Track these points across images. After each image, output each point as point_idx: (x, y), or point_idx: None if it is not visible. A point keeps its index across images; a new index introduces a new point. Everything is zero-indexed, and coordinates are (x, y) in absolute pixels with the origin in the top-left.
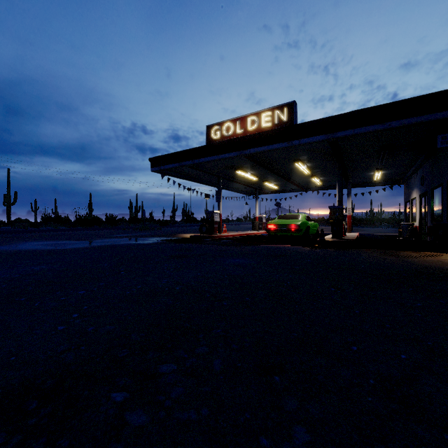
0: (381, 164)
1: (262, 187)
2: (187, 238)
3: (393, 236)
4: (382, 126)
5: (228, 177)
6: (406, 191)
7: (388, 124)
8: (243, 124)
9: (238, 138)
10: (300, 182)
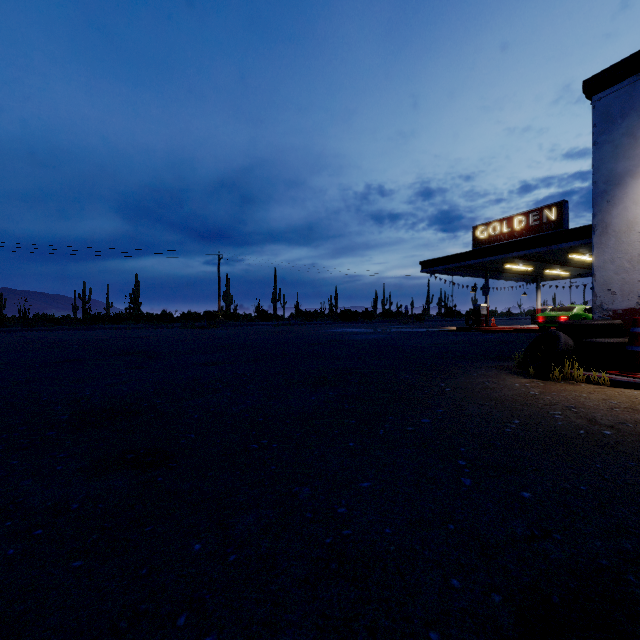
0: None
1: (547, 274)
2: (453, 329)
3: None
4: None
5: (497, 269)
6: None
7: None
8: (509, 224)
9: (501, 244)
10: None
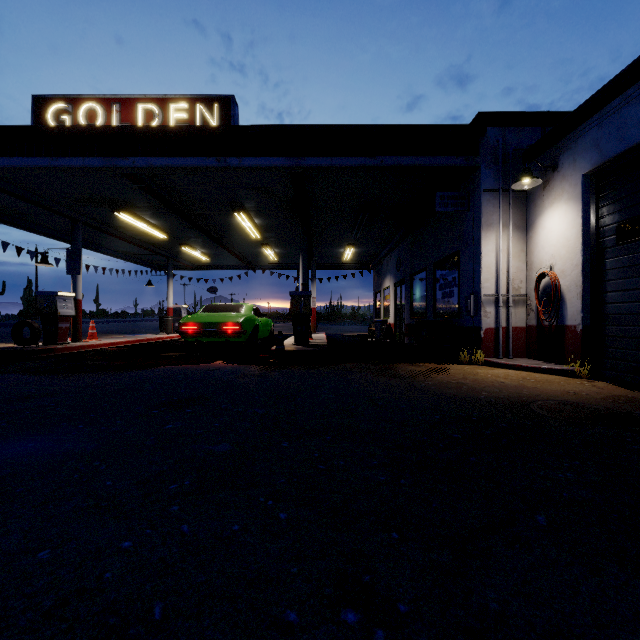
0: (354, 237)
1: (181, 257)
2: None
3: (365, 337)
4: (372, 161)
5: (101, 225)
6: (376, 279)
7: (380, 159)
8: (127, 114)
9: (104, 126)
10: (245, 253)
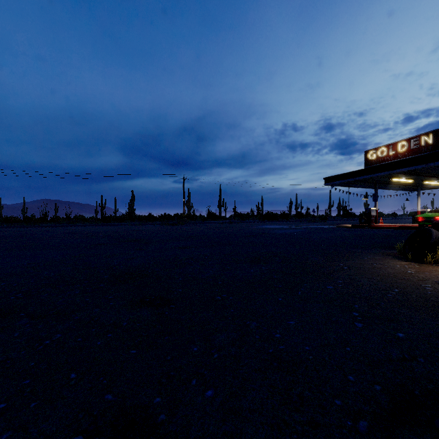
0: None
1: (426, 184)
2: (349, 226)
3: None
4: None
5: (384, 182)
6: None
7: None
8: (394, 148)
9: (387, 163)
10: None
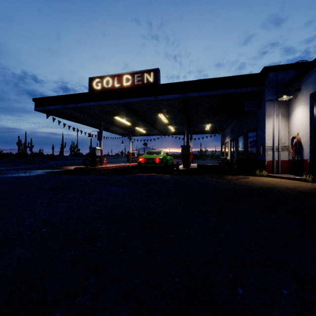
0: (210, 120)
1: (134, 131)
2: (71, 169)
3: (216, 166)
4: (215, 92)
5: (108, 121)
6: (222, 138)
7: (219, 91)
8: (120, 80)
9: (116, 89)
10: (161, 128)
